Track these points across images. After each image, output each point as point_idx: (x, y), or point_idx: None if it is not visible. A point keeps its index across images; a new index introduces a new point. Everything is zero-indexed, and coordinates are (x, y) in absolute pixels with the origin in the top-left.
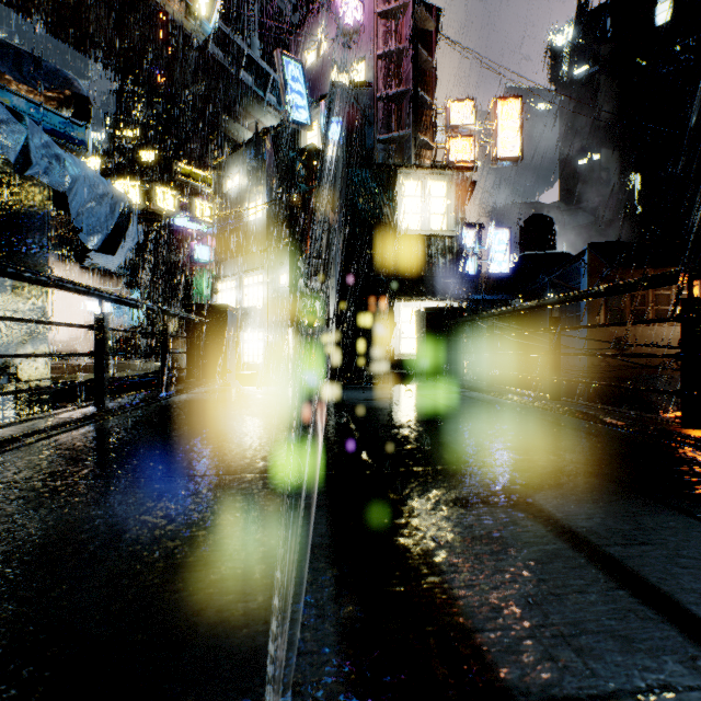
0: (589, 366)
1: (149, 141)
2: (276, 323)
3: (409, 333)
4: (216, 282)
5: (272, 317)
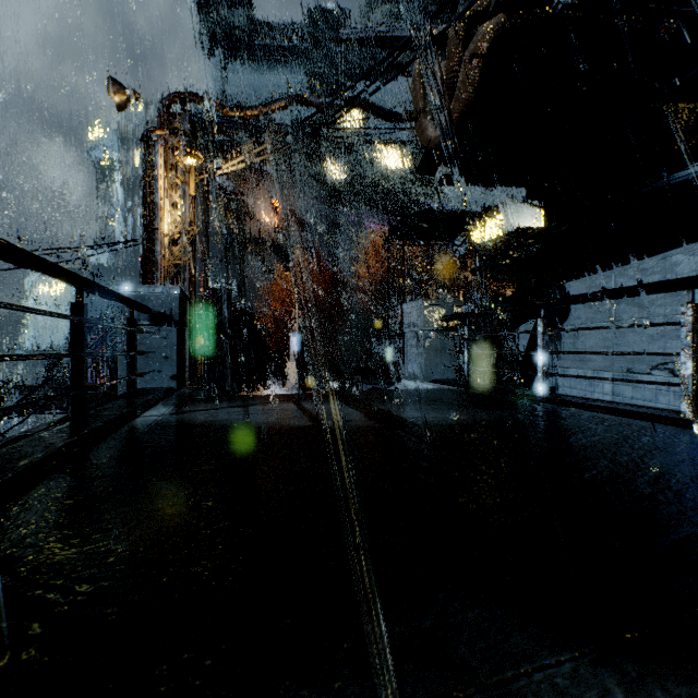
0: None
1: None
2: None
3: None
4: None
5: None
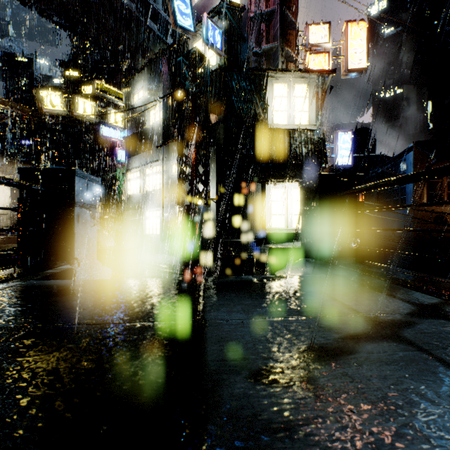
0: (415, 237)
1: (88, 79)
2: (169, 203)
3: (278, 210)
4: (126, 173)
5: (166, 198)
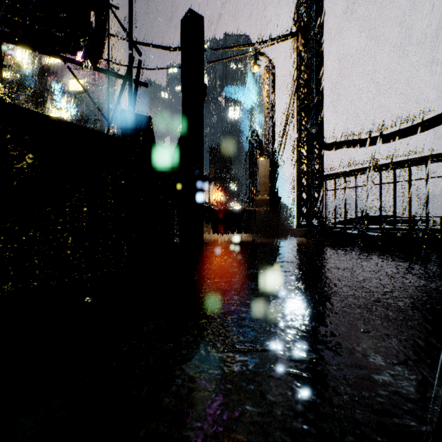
0: None
1: None
2: None
3: None
4: None
5: None
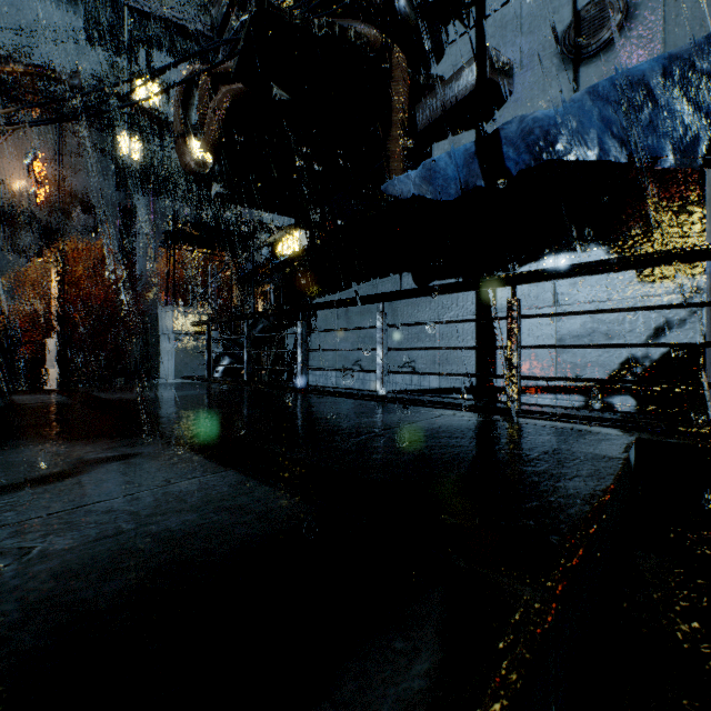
0: None
1: None
2: None
3: None
4: None
5: None
